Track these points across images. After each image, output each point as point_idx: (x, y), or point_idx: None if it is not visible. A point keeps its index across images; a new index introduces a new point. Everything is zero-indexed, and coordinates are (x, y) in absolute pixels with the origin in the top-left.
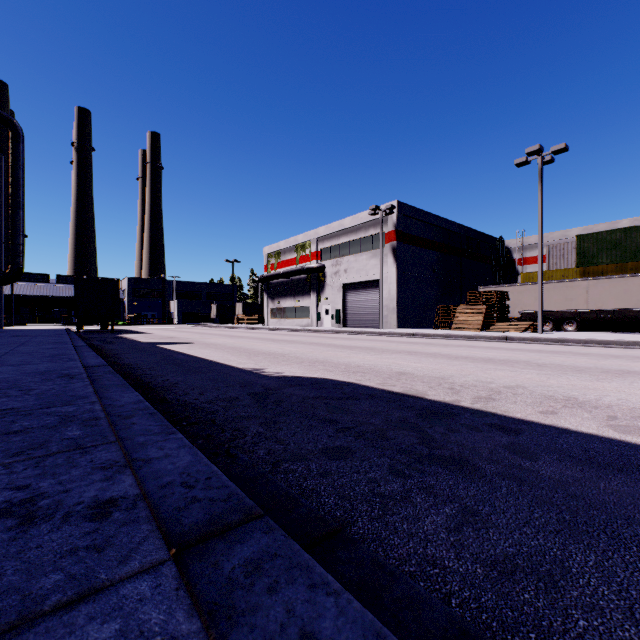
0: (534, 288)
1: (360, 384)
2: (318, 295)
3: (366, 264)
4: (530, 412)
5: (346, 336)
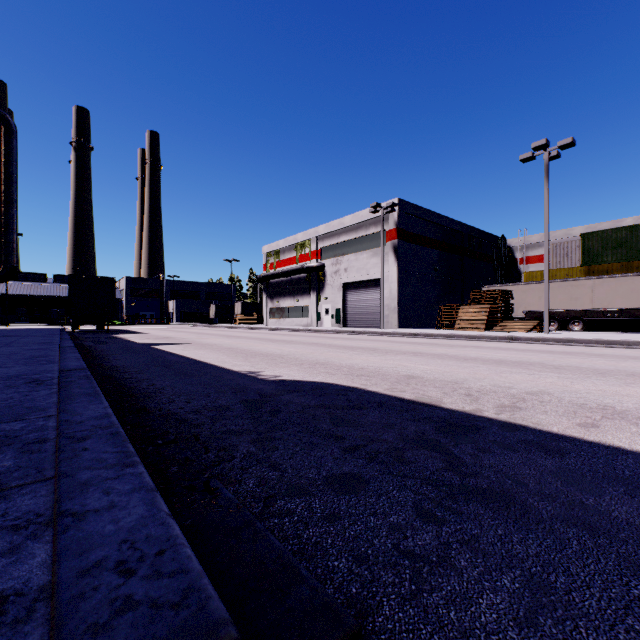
0: (538, 287)
1: (366, 389)
2: (318, 294)
3: (367, 263)
4: (567, 425)
5: (347, 336)
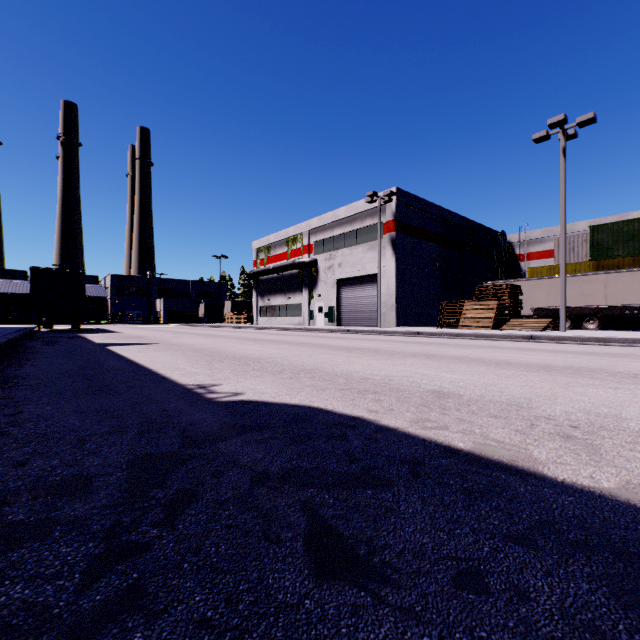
0: (546, 283)
1: (378, 423)
2: (310, 292)
3: (362, 257)
4: None
5: (341, 335)
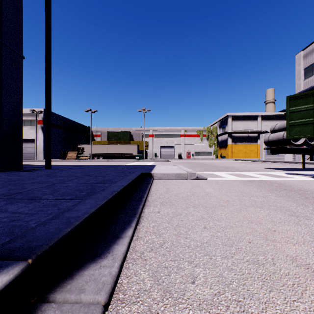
0: (95, 146)
1: None
2: None
3: (27, 131)
4: None
5: None
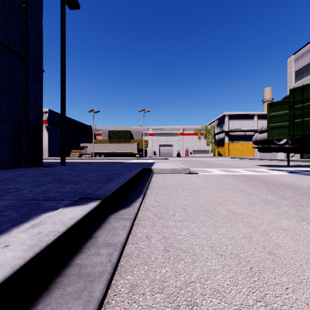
0: (96, 145)
1: None
2: None
3: None
4: None
5: None
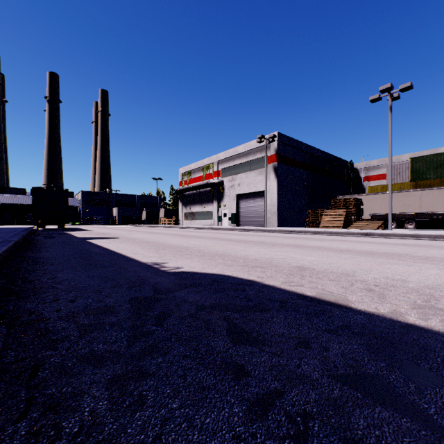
0: (380, 197)
1: (263, 283)
2: (219, 203)
3: (254, 179)
4: None
5: (240, 232)
